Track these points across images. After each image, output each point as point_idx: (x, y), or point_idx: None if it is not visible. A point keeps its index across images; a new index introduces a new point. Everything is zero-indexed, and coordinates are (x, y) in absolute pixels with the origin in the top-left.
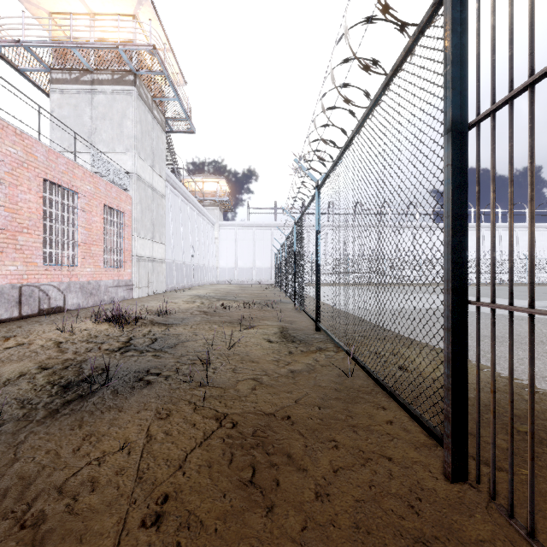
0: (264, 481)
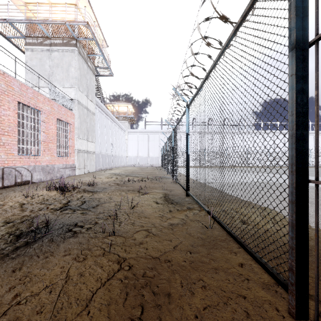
0: (150, 320)
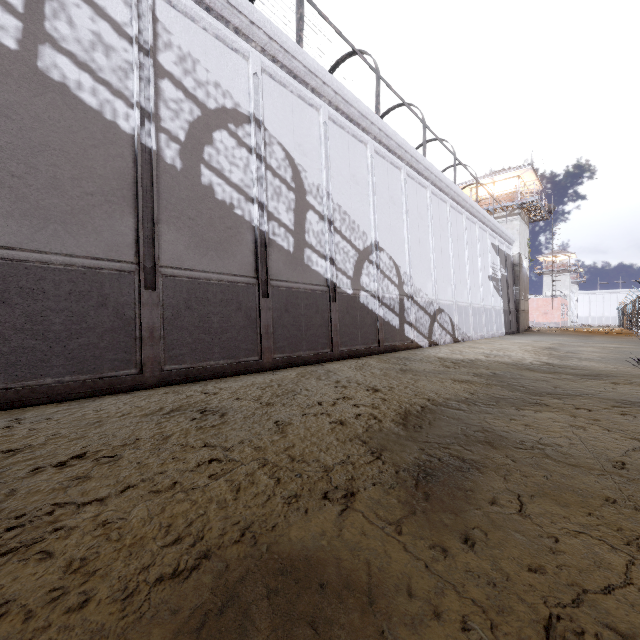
0: None
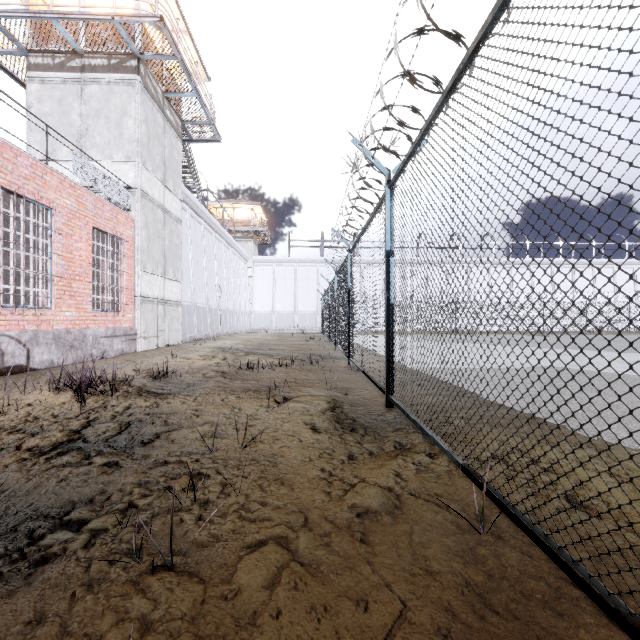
0: None
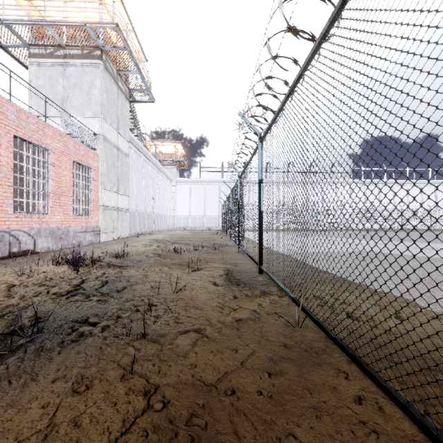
0: None
